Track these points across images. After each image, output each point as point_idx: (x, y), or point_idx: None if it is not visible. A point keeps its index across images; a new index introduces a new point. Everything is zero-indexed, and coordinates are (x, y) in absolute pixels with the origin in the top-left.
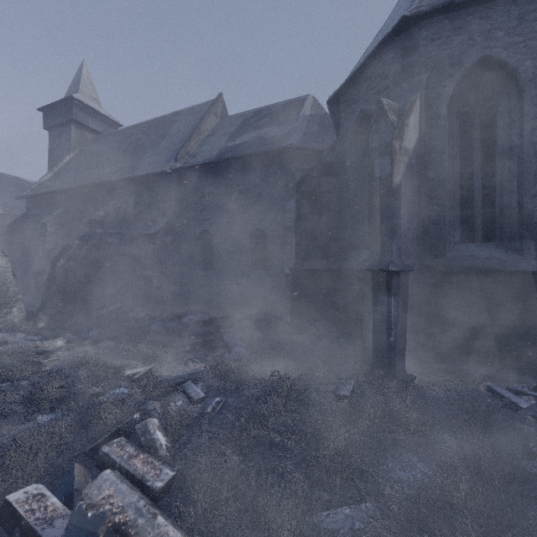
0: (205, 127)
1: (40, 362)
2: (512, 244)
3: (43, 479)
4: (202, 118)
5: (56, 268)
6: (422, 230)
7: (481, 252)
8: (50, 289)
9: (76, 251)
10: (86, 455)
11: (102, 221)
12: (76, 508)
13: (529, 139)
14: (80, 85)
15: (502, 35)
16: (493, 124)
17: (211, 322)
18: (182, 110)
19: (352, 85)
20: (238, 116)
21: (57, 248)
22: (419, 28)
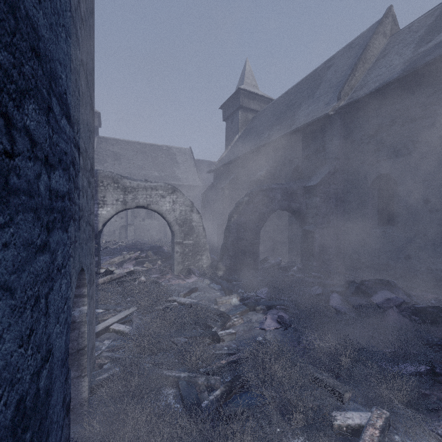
0: (371, 53)
1: (218, 335)
2: None
3: None
4: (368, 43)
5: (231, 223)
6: None
7: None
8: (226, 242)
9: (245, 207)
10: None
11: (263, 179)
12: None
13: None
14: (244, 78)
15: None
16: None
17: (441, 318)
18: (335, 53)
19: None
20: (424, 17)
21: (230, 206)
22: None
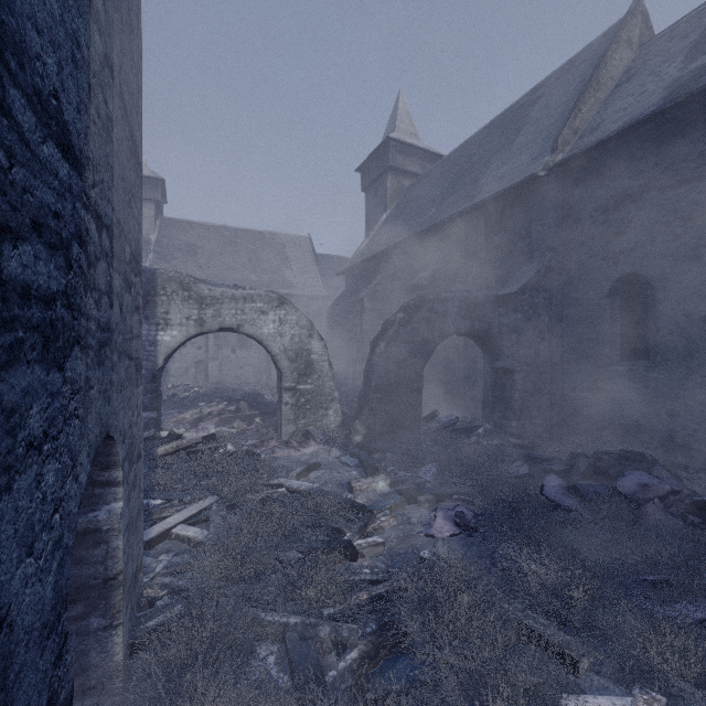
0: (607, 75)
1: (354, 547)
2: None
3: None
4: (602, 58)
5: (375, 356)
6: None
7: None
8: (368, 387)
9: (399, 329)
10: None
11: (427, 285)
12: None
13: None
14: (396, 122)
15: None
16: None
17: None
18: (546, 78)
19: None
20: (697, 12)
21: (374, 329)
22: None
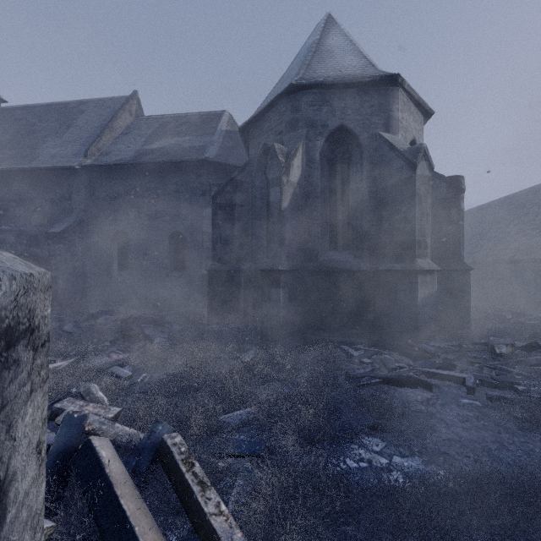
0: (118, 125)
1: None
2: (357, 252)
3: None
4: (115, 115)
5: None
6: (304, 241)
7: (340, 258)
8: None
9: None
10: None
11: None
12: (66, 413)
13: (365, 184)
14: None
15: (351, 113)
16: (348, 170)
17: (131, 320)
18: (90, 100)
19: (258, 121)
20: (155, 118)
21: None
22: (301, 95)
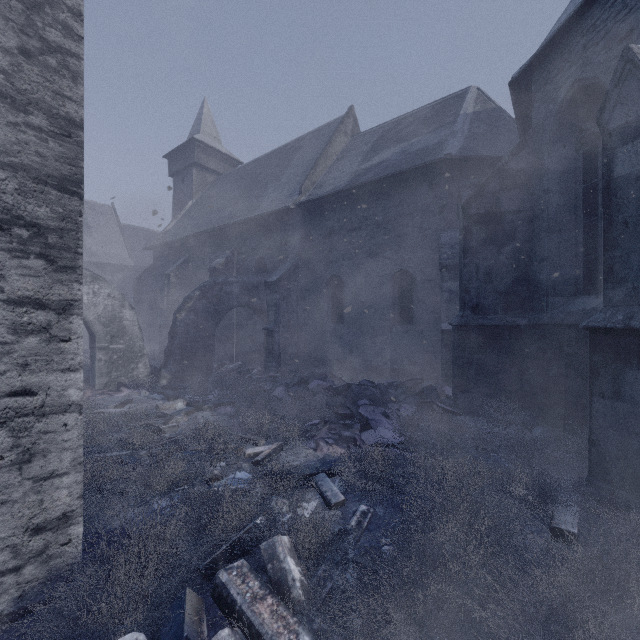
0: (333, 150)
1: (160, 427)
2: None
3: (149, 607)
4: (330, 140)
5: (178, 322)
6: None
7: None
8: (172, 345)
9: (197, 303)
10: (200, 573)
11: (222, 268)
12: None
13: None
14: (201, 124)
15: None
16: None
17: (345, 391)
18: (306, 134)
19: (556, 47)
20: (373, 130)
21: (180, 300)
22: None
